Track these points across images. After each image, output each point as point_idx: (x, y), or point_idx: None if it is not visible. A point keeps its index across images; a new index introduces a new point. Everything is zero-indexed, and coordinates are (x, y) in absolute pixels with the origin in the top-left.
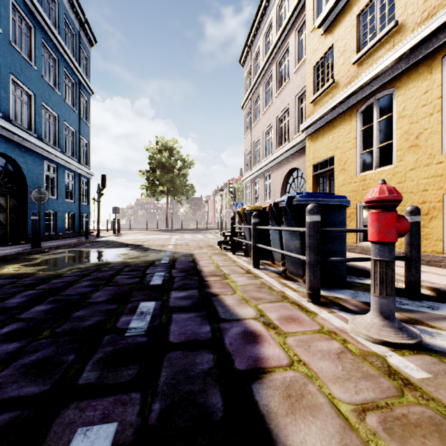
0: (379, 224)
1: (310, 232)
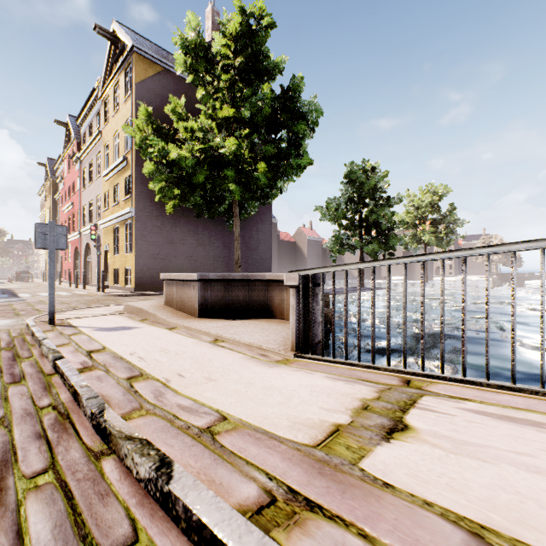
0: (18, 275)
1: (17, 275)
